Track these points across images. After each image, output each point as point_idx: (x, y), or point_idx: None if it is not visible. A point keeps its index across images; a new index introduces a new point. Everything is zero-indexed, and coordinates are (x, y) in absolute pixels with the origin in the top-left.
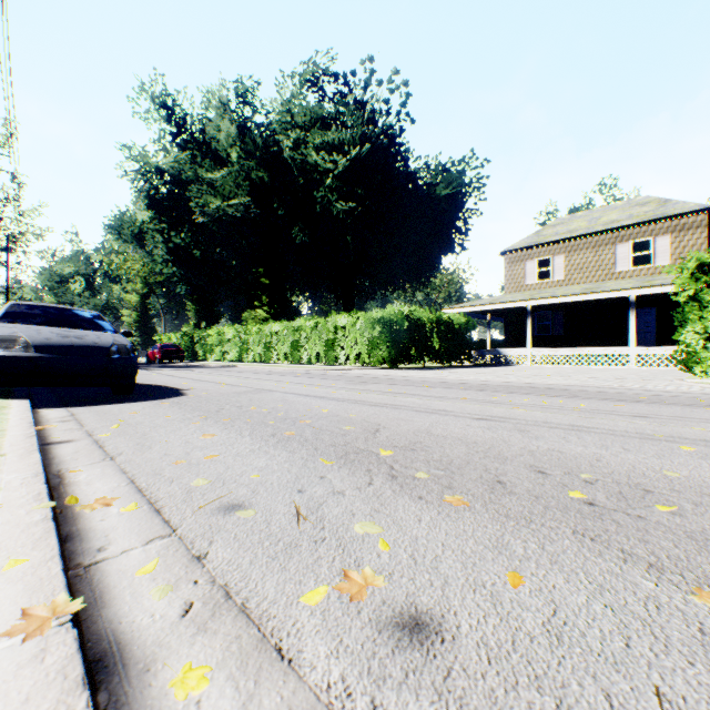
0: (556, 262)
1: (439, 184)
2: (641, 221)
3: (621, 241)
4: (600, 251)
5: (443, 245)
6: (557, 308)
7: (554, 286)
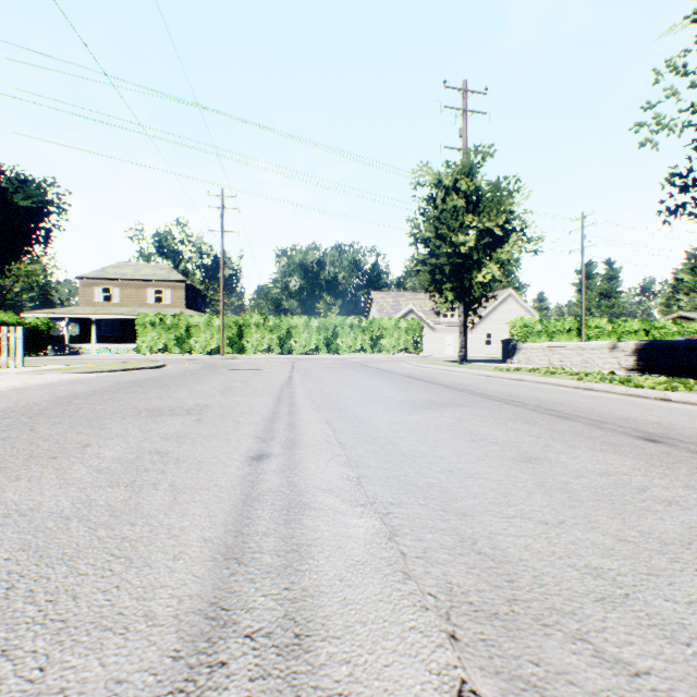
0: (116, 291)
1: (19, 194)
2: (159, 279)
3: (151, 287)
4: (140, 290)
5: (23, 246)
6: (116, 320)
7: (114, 306)
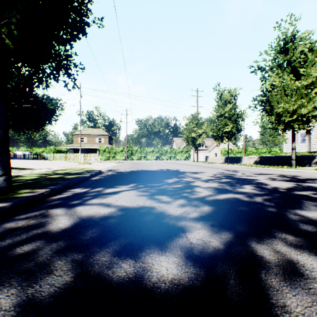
0: (85, 139)
1: (49, 104)
2: (100, 134)
3: (97, 137)
4: (94, 138)
5: (48, 122)
6: (86, 148)
7: (85, 144)
